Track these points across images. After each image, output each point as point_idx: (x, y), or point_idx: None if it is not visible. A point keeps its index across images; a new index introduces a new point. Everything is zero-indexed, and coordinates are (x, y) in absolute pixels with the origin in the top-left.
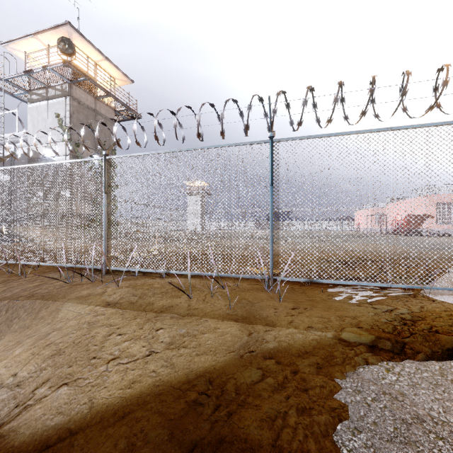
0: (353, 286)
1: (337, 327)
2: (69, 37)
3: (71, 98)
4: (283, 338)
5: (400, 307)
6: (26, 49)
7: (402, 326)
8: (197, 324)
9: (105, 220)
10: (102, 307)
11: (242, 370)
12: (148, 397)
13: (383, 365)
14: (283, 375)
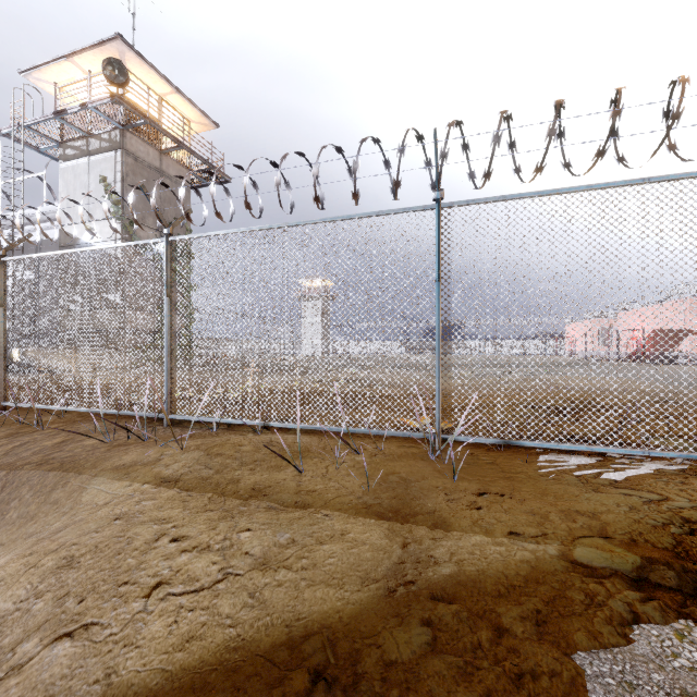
0: (579, 452)
1: (565, 534)
2: (121, 58)
3: (123, 153)
4: (466, 556)
5: (675, 495)
6: (57, 79)
7: (689, 537)
8: (311, 523)
9: (167, 339)
10: (153, 486)
11: (393, 627)
12: (213, 680)
13: (669, 622)
14: (473, 642)
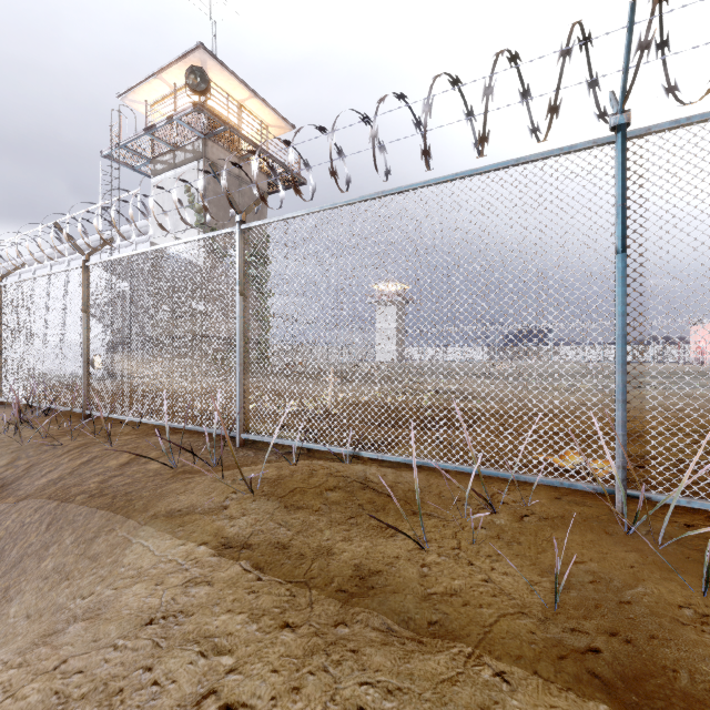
0: None
1: None
2: (203, 68)
3: (205, 161)
4: None
5: None
6: (149, 98)
7: None
8: (481, 705)
9: (239, 345)
10: (211, 554)
11: None
12: None
13: None
14: None
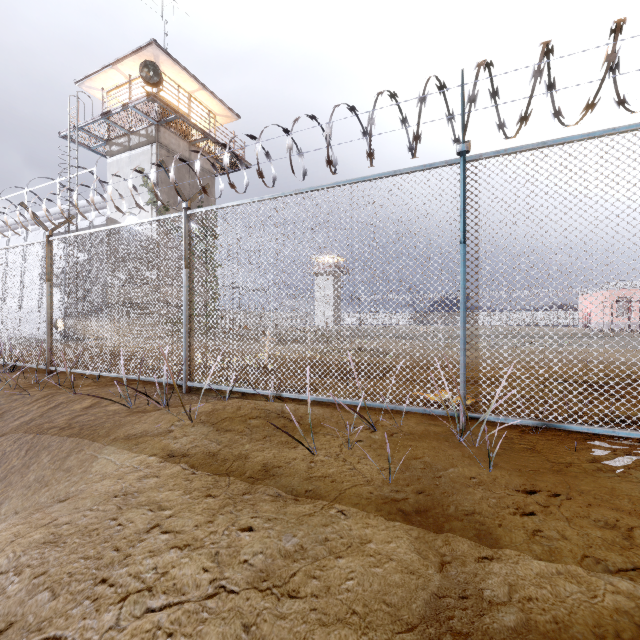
0: (638, 439)
1: None
2: (156, 61)
3: (158, 145)
4: (532, 594)
5: None
6: (105, 85)
7: None
8: (324, 524)
9: (185, 309)
10: (159, 460)
11: None
12: None
13: None
14: None
